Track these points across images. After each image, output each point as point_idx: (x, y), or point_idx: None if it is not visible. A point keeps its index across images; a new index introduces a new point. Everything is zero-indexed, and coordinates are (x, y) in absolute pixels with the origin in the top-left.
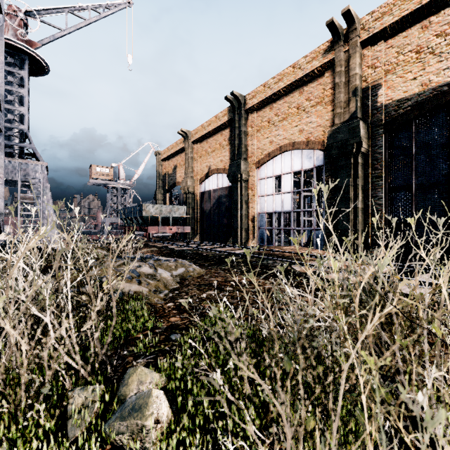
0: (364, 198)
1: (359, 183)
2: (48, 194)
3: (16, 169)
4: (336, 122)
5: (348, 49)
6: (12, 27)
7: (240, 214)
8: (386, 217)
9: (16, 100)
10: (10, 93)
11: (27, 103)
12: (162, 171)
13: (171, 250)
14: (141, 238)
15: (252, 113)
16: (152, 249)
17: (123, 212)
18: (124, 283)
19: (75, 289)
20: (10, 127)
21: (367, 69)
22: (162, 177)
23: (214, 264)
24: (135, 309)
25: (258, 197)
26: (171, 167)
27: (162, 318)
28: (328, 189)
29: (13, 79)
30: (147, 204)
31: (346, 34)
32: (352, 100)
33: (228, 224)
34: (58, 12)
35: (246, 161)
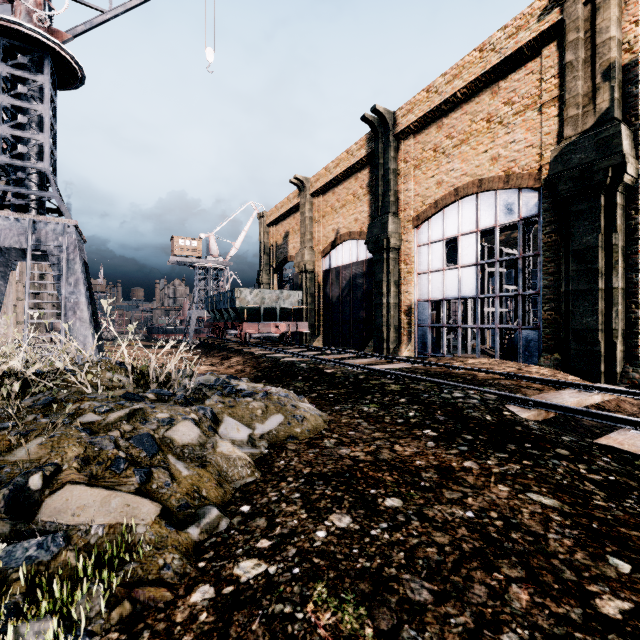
0: (627, 270)
1: (618, 243)
2: (77, 271)
3: (27, 230)
4: (567, 134)
5: None
6: (26, 8)
7: (387, 303)
8: None
9: (32, 123)
10: (22, 113)
11: (47, 126)
12: (268, 241)
13: (274, 362)
14: (236, 339)
15: (406, 139)
16: (245, 360)
17: (210, 302)
18: (92, 491)
19: None
20: (21, 166)
21: (633, 28)
22: (268, 250)
23: (346, 397)
24: None
25: (416, 276)
26: (281, 235)
27: None
28: (549, 256)
29: (25, 89)
30: (242, 289)
31: None
32: (602, 89)
33: (366, 319)
34: None
35: (396, 217)
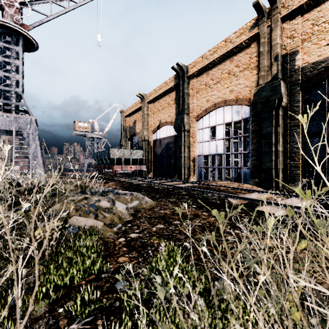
0: (284, 143)
1: (280, 131)
2: (37, 141)
3: (12, 121)
4: (260, 83)
5: (270, 24)
6: (10, 14)
7: (184, 156)
8: (302, 158)
9: (13, 69)
10: (8, 64)
11: (21, 71)
12: (125, 124)
13: (130, 184)
14: (109, 174)
15: (192, 79)
16: (116, 183)
17: (96, 155)
18: (82, 218)
19: (16, 232)
20: (8, 90)
21: (286, 39)
22: (125, 129)
23: (164, 196)
24: (81, 251)
25: (197, 143)
26: (132, 122)
27: (110, 258)
28: (254, 136)
29: (10, 53)
30: (113, 149)
31: (268, 12)
32: (274, 65)
33: (174, 164)
34: (45, 2)
35: (188, 115)
